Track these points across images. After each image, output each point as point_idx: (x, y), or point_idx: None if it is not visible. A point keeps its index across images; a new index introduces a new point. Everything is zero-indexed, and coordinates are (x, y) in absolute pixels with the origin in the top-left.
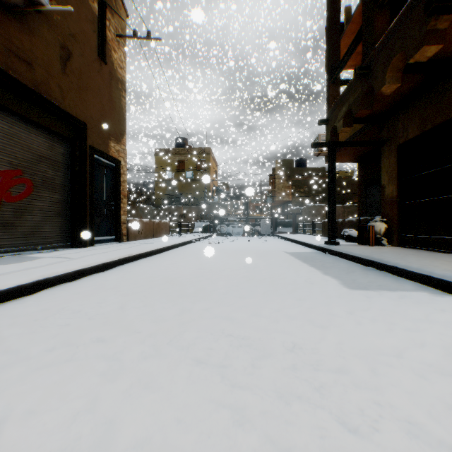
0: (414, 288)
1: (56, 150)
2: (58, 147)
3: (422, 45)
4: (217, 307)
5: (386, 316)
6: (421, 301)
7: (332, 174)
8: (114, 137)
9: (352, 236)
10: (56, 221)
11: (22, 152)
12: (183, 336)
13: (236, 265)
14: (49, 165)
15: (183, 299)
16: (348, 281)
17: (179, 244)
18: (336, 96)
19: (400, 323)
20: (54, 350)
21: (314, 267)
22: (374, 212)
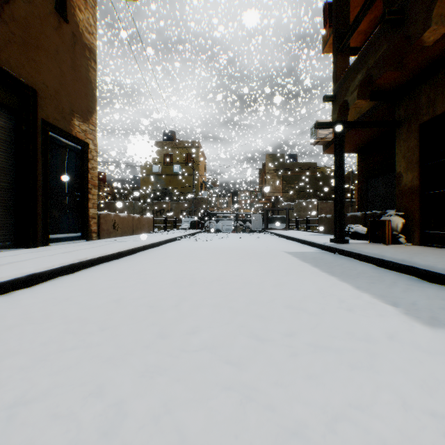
0: None
1: None
2: None
3: None
4: (187, 407)
5: None
6: None
7: (340, 160)
8: (80, 114)
9: (358, 232)
10: None
11: None
12: None
13: (227, 274)
14: None
15: (118, 371)
16: (407, 306)
17: (160, 242)
18: (344, 67)
19: None
20: None
21: (334, 276)
22: (377, 206)
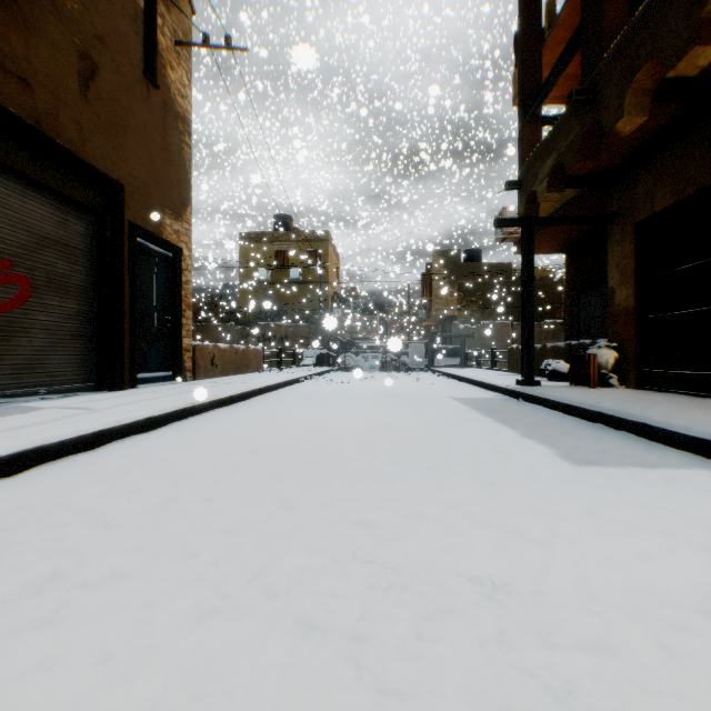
0: (685, 462)
1: (71, 228)
2: (75, 224)
3: (692, 45)
4: (342, 501)
5: (653, 518)
6: (704, 487)
7: (528, 271)
8: (171, 209)
9: (559, 371)
10: (72, 347)
11: (13, 230)
12: (280, 565)
13: (372, 421)
14: (60, 253)
15: (281, 485)
16: (567, 449)
17: (278, 384)
18: (535, 143)
19: (684, 533)
20: (22, 598)
21: (504, 423)
22: (593, 332)
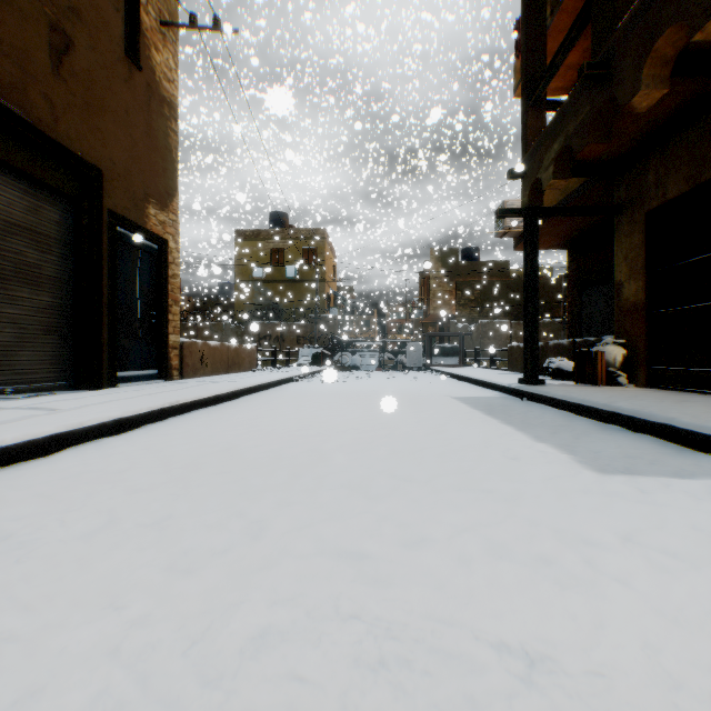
0: None
1: (43, 214)
2: (48, 211)
3: None
4: (326, 523)
5: None
6: None
7: (532, 264)
8: (156, 198)
9: (563, 369)
10: (45, 342)
11: None
12: (232, 623)
13: (367, 422)
14: (30, 241)
15: (254, 501)
16: (586, 454)
17: (270, 383)
18: (539, 129)
19: None
20: None
21: (511, 425)
22: (596, 330)
